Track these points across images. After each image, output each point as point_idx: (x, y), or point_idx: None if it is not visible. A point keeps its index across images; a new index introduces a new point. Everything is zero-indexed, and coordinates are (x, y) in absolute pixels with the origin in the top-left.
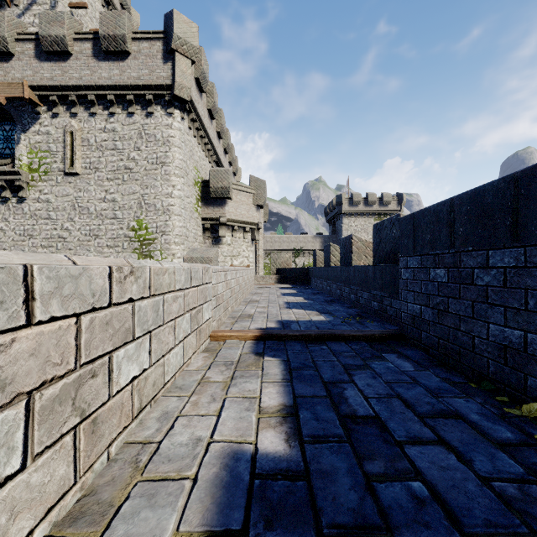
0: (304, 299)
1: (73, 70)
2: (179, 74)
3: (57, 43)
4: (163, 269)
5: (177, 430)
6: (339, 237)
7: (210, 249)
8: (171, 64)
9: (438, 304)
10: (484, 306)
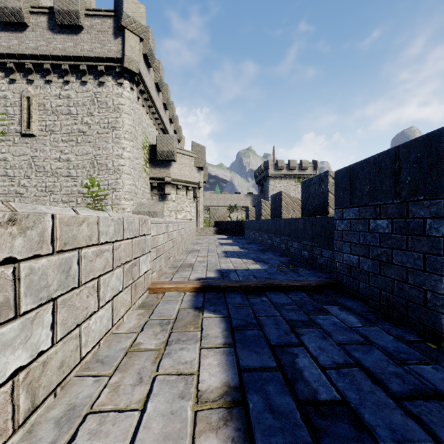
0: (239, 249)
1: (29, 40)
2: (129, 48)
3: (14, 14)
4: (78, 218)
5: (80, 442)
6: (266, 195)
7: (156, 204)
8: (121, 39)
9: (379, 256)
10: (440, 259)
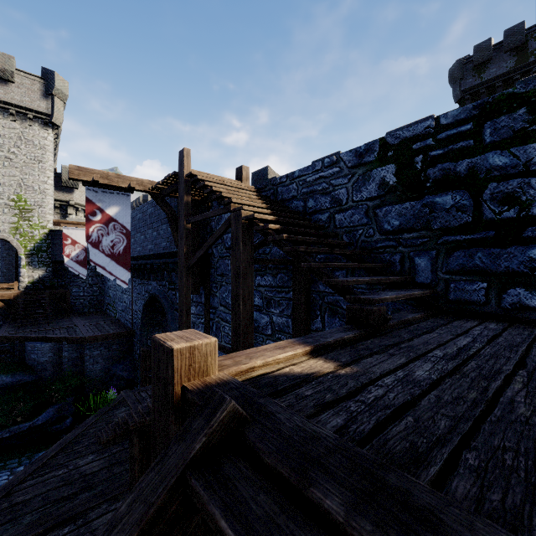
0: None
1: None
2: (57, 110)
3: None
4: None
5: None
6: None
7: (82, 220)
8: (50, 101)
9: None
10: None
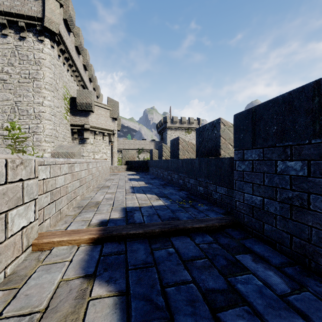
0: (145, 184)
1: None
2: (49, 11)
3: None
4: None
5: None
6: (165, 142)
7: (74, 146)
8: (41, 1)
9: (290, 199)
10: None
